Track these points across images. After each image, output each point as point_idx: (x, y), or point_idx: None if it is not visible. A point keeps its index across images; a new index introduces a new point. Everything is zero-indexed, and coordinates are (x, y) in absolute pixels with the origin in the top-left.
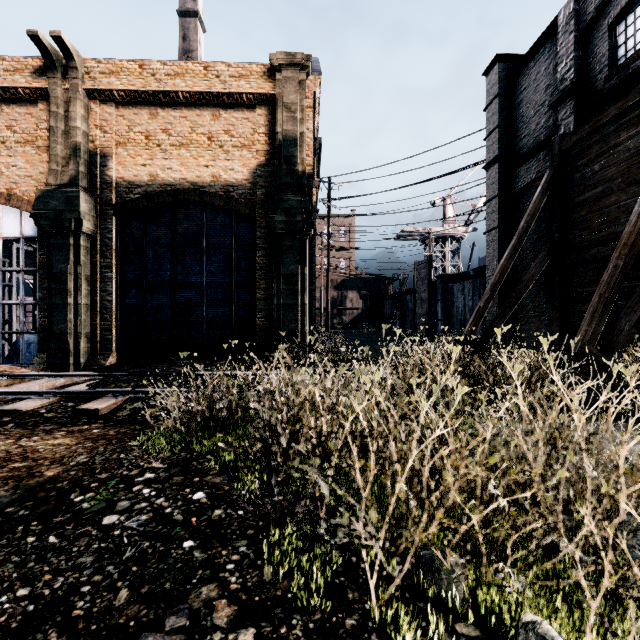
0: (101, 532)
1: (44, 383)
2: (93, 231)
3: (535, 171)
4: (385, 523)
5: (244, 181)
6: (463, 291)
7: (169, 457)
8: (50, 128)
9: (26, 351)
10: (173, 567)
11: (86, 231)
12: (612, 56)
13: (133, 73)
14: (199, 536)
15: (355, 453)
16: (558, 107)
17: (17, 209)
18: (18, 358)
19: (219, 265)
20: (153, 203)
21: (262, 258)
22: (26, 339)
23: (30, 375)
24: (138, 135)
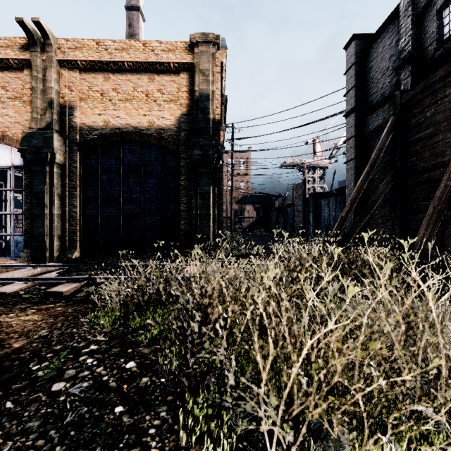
0: (49, 398)
1: (25, 271)
2: (63, 162)
3: (382, 118)
4: (282, 402)
5: (171, 126)
6: (328, 205)
7: (110, 331)
8: (32, 88)
9: (15, 248)
10: (104, 432)
11: (58, 162)
12: (439, 33)
13: (92, 48)
14: (128, 402)
15: (256, 339)
16: (399, 71)
17: (9, 146)
18: (9, 253)
19: (153, 186)
20: (106, 142)
21: (184, 181)
22: (15, 239)
23: (16, 265)
24: (95, 93)
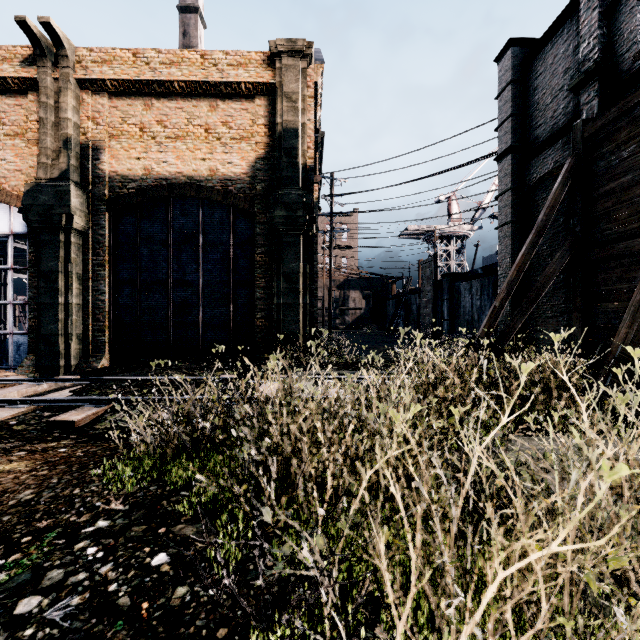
0: (6, 631)
1: (24, 389)
2: (85, 227)
3: (552, 161)
4: None
5: (243, 175)
6: (470, 290)
7: (134, 493)
8: (40, 119)
9: (16, 353)
10: None
11: (77, 227)
12: None
13: (126, 62)
14: None
15: (382, 546)
16: (579, 91)
17: (6, 205)
18: (7, 360)
19: (217, 263)
20: (148, 198)
21: (261, 255)
22: (16, 340)
23: (11, 380)
24: (132, 127)
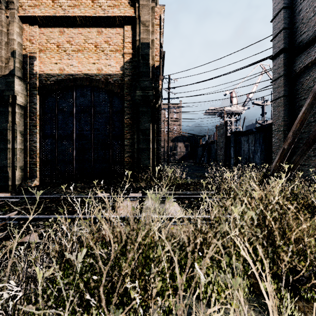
0: None
1: None
2: (24, 103)
3: (315, 54)
4: None
5: (117, 72)
6: (248, 141)
7: None
8: None
9: None
10: None
11: (19, 103)
12: None
13: (48, 5)
14: None
15: None
16: None
17: None
18: None
19: (101, 124)
20: (61, 86)
21: (128, 119)
22: None
23: None
24: (52, 45)
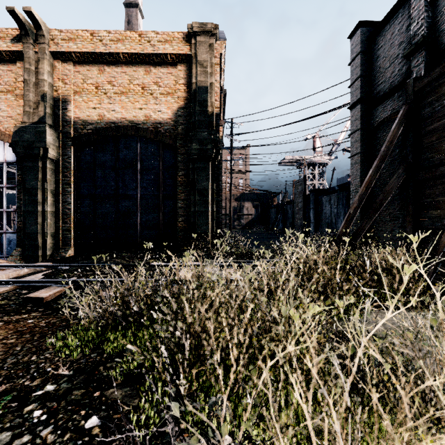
0: None
1: (10, 272)
2: (56, 157)
3: (390, 109)
4: None
5: (168, 120)
6: (330, 201)
7: (78, 360)
8: (24, 80)
9: (8, 246)
10: None
11: (51, 157)
12: None
13: (86, 39)
14: None
15: None
16: (411, 57)
17: (1, 141)
18: (2, 251)
19: (150, 182)
20: (101, 136)
21: (182, 177)
22: (8, 237)
23: (2, 266)
24: (90, 86)
